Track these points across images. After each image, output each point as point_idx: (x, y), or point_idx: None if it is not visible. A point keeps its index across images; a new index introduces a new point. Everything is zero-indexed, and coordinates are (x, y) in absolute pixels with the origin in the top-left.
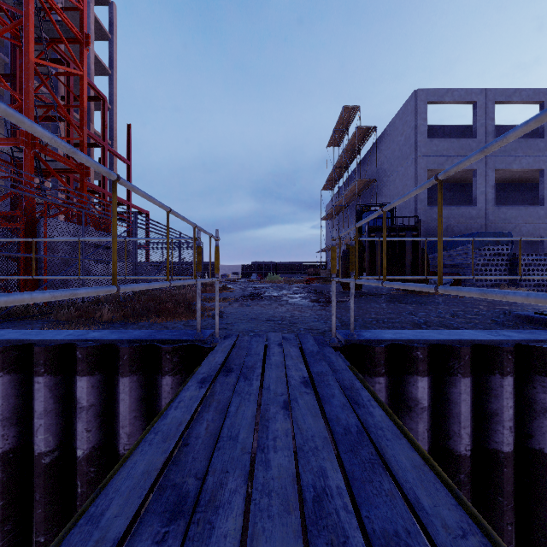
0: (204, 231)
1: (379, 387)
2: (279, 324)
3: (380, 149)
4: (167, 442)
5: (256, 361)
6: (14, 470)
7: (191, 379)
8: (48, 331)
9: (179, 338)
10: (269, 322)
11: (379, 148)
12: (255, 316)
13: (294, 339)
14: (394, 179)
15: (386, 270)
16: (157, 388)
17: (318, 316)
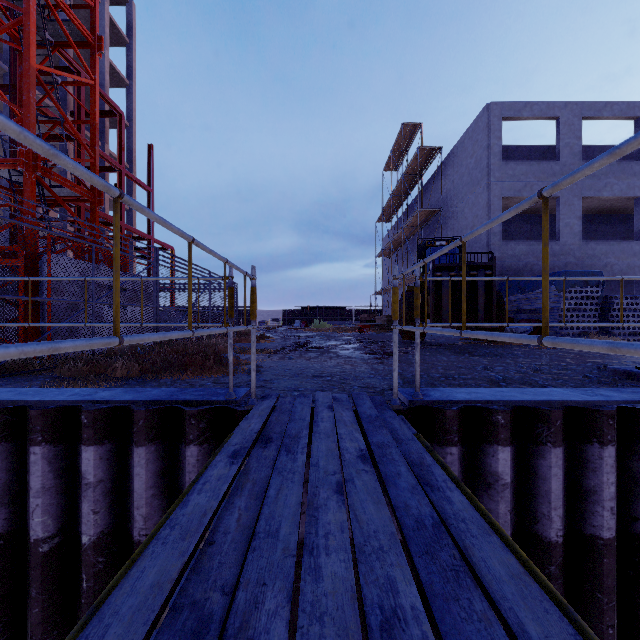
0: (237, 268)
1: (452, 459)
2: (327, 381)
3: (446, 173)
4: (186, 540)
5: (301, 429)
6: (6, 560)
7: (220, 453)
8: (48, 389)
9: (206, 398)
10: (316, 379)
11: (444, 172)
12: (299, 371)
13: (347, 400)
14: (462, 209)
15: (454, 316)
16: (180, 460)
17: (374, 371)
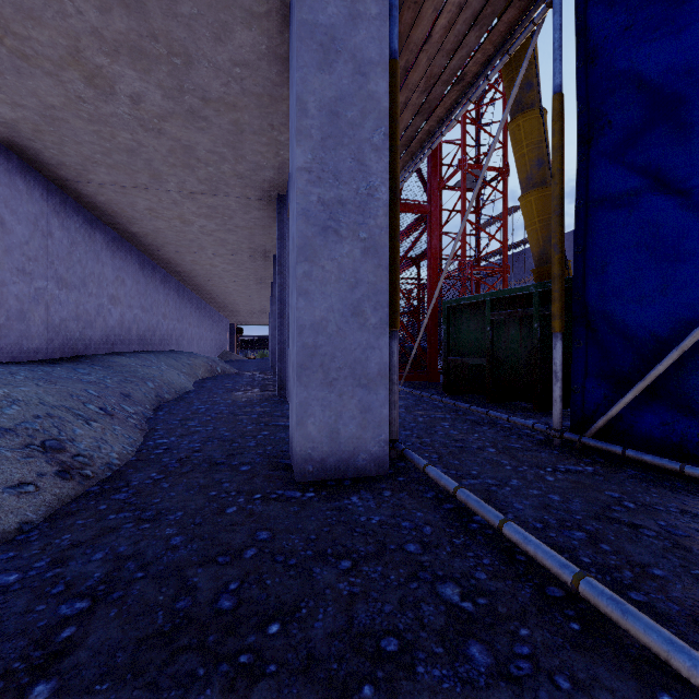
0: None
1: None
2: None
3: None
4: None
5: None
6: None
7: None
8: None
9: None
10: None
11: None
12: None
13: None
14: None
15: None
16: None
17: None
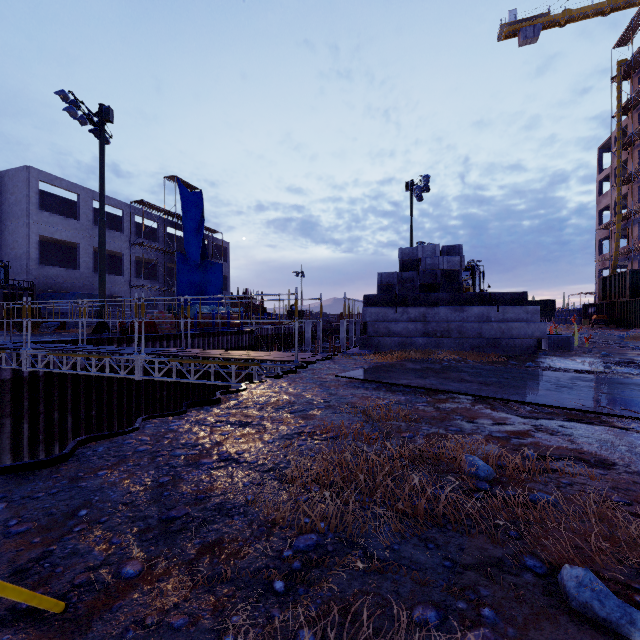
0: None
1: None
2: None
3: None
4: None
5: None
6: None
7: None
8: None
9: None
10: None
11: None
12: None
13: None
14: (3, 231)
15: (7, 316)
16: None
17: None
